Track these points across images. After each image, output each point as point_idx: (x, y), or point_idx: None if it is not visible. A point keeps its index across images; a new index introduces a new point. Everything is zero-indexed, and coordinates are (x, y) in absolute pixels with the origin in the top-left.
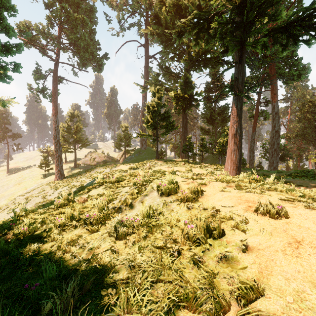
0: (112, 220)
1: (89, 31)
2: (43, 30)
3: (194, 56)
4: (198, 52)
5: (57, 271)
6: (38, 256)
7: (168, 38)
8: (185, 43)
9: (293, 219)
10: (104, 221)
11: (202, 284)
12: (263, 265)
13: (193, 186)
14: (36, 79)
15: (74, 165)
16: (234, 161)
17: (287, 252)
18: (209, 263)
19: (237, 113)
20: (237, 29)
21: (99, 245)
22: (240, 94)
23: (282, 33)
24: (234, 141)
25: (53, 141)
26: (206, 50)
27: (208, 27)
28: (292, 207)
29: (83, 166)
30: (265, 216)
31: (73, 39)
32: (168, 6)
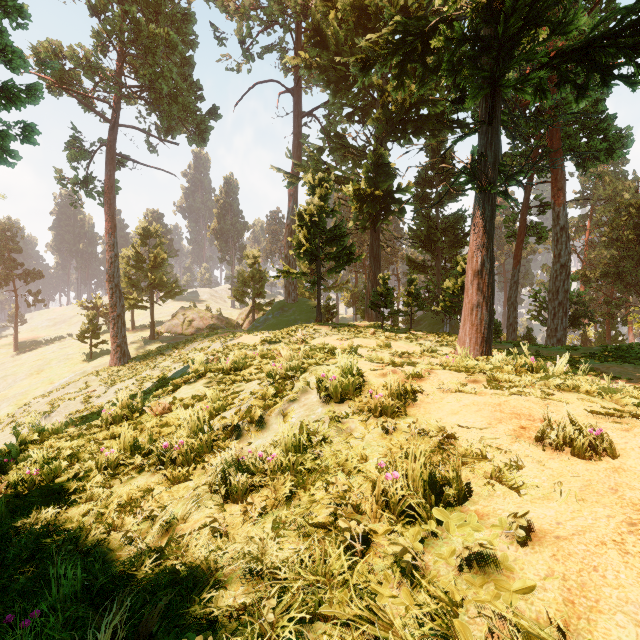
0: (220, 455)
1: (180, 61)
2: (86, 60)
3: (395, 112)
4: (402, 102)
5: (84, 582)
6: (53, 536)
7: (341, 75)
8: (376, 85)
9: (627, 460)
10: (202, 457)
11: (424, 632)
12: (573, 581)
13: (395, 382)
14: (72, 160)
15: (150, 335)
16: (477, 326)
17: (628, 547)
18: (439, 571)
19: (483, 227)
20: (485, 54)
21: (187, 513)
22: (491, 188)
23: (578, 62)
24: (478, 285)
25: (107, 287)
26: (419, 98)
27: (424, 50)
28: (621, 431)
29: (169, 336)
30: (562, 452)
31: (147, 77)
32: (342, 10)
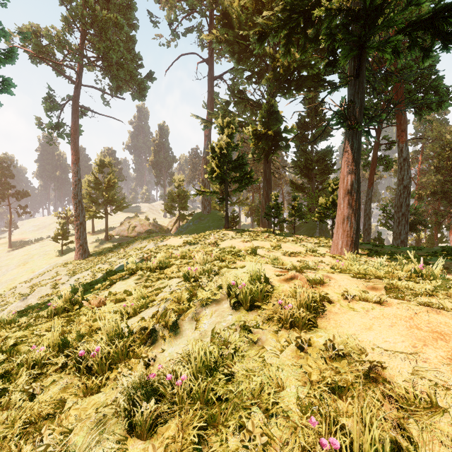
0: (134, 362)
1: (126, 39)
2: (57, 38)
3: (282, 73)
4: (288, 66)
5: None
6: None
7: (242, 47)
8: (268, 54)
9: None
10: (117, 364)
11: None
12: None
13: (304, 293)
14: (47, 110)
15: (105, 237)
16: (348, 232)
17: None
18: None
19: (352, 156)
20: (355, 22)
21: (88, 445)
22: (358, 127)
23: (425, 30)
24: (348, 201)
25: (72, 202)
26: (300, 64)
27: (305, 25)
28: None
29: (118, 238)
30: None
31: (102, 50)
32: None
